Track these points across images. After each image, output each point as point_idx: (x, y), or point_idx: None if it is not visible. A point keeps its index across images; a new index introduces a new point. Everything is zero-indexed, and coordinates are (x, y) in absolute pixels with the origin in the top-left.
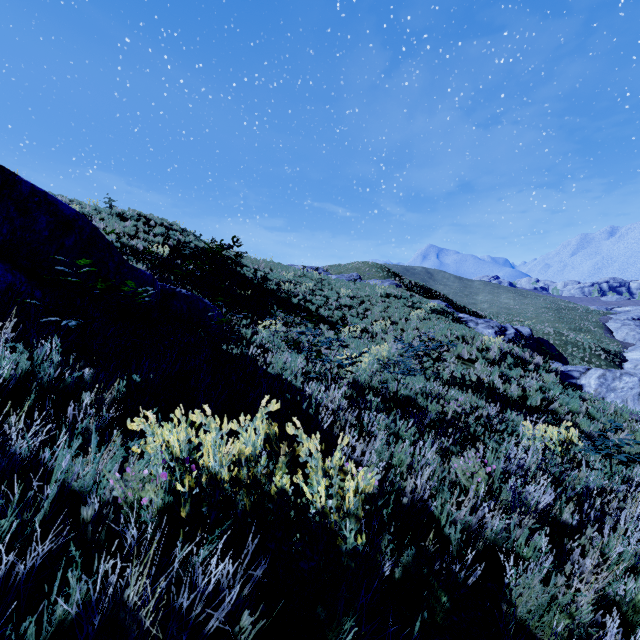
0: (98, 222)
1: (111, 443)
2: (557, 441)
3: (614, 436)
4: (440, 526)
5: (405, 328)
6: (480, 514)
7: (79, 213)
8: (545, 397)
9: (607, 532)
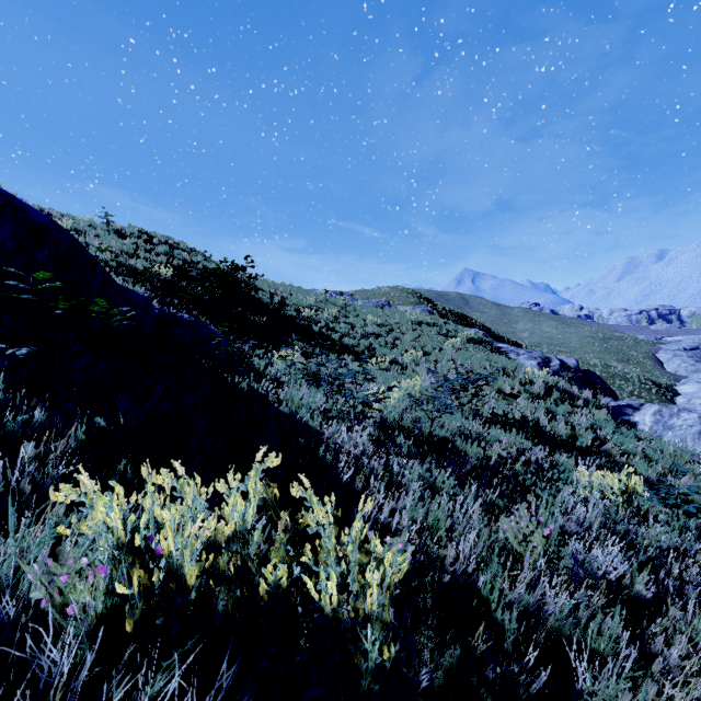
0: (92, 239)
1: (48, 514)
2: (618, 490)
3: (675, 481)
4: (490, 609)
5: (439, 359)
6: (539, 592)
7: (55, 222)
8: (596, 436)
9: (691, 609)
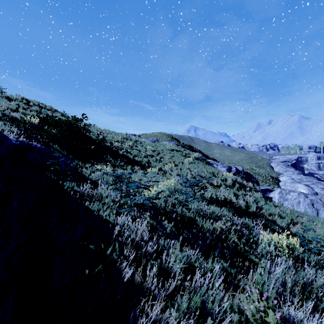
0: None
1: None
2: (285, 246)
3: (294, 227)
4: None
5: (182, 168)
6: None
7: None
8: (257, 206)
9: None
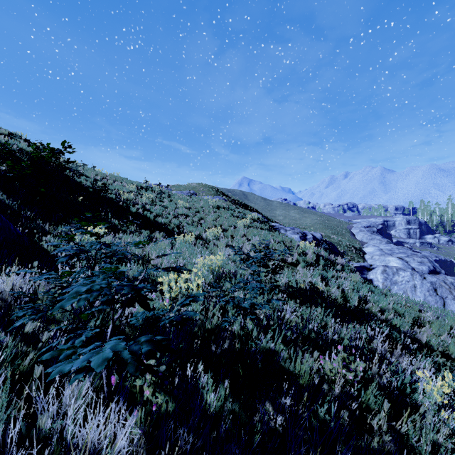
0: None
1: None
2: None
3: (422, 332)
4: None
5: (234, 235)
6: None
7: None
8: (359, 296)
9: None
